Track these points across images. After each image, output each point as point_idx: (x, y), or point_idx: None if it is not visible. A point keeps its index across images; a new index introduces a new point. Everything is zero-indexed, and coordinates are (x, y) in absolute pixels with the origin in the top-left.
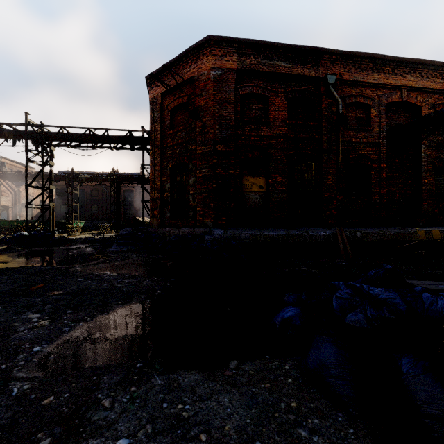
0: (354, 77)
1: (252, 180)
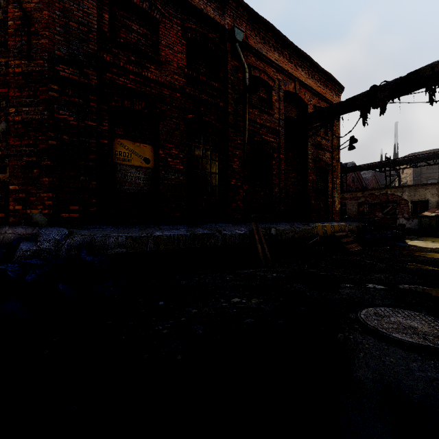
0: (259, 47)
1: (132, 146)
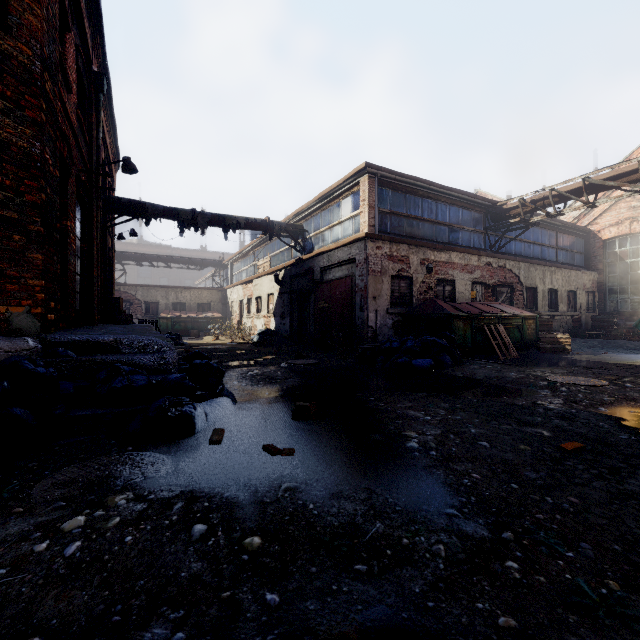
0: None
1: None
